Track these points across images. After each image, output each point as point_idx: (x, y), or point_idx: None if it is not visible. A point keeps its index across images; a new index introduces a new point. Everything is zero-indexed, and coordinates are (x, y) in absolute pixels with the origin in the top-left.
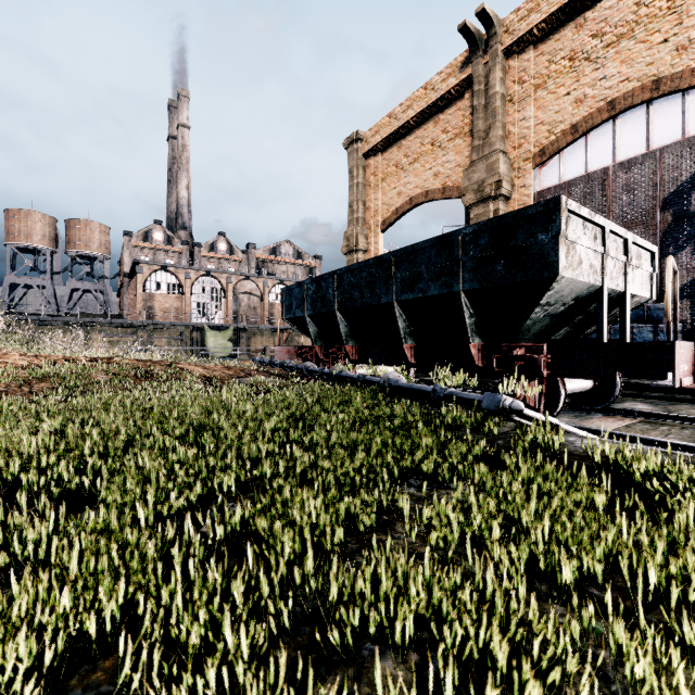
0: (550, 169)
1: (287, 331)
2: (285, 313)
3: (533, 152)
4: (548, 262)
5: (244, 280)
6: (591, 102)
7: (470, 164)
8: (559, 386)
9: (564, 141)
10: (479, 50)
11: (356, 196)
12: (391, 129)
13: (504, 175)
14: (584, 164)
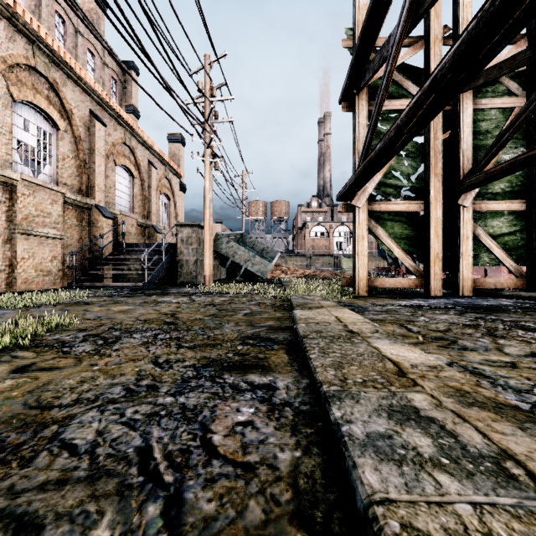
0: None
1: None
2: (379, 253)
3: None
4: None
5: None
6: None
7: None
8: None
9: None
10: None
11: None
12: None
13: None
14: None
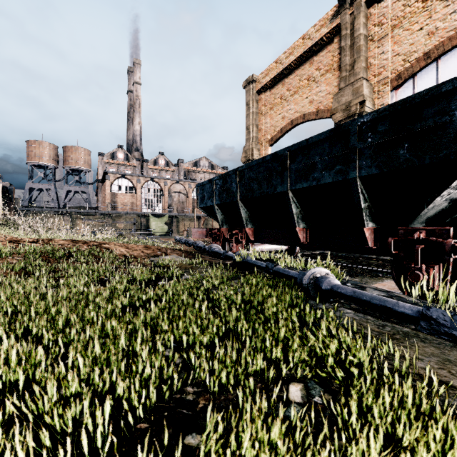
0: (404, 90)
1: (204, 218)
2: (199, 203)
3: (390, 78)
4: None
5: (176, 184)
6: (442, 33)
7: (339, 90)
8: None
9: (417, 66)
10: (346, 3)
11: (252, 121)
12: (277, 71)
13: (367, 96)
14: (435, 83)
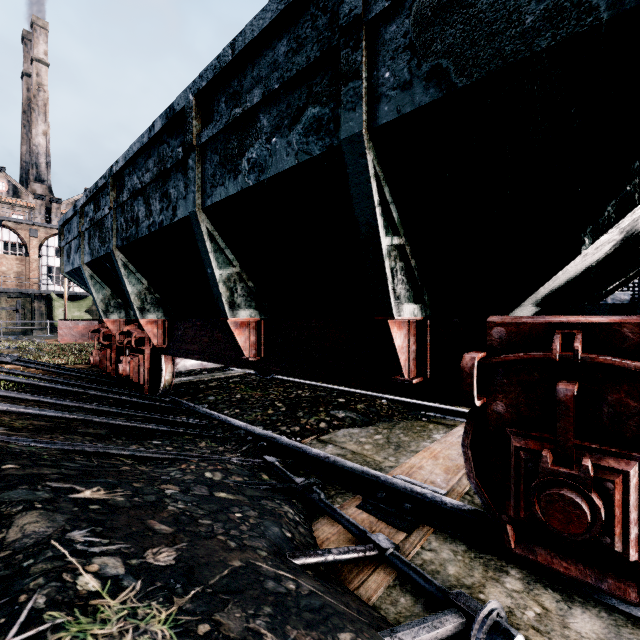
0: None
1: None
2: (64, 263)
3: None
4: None
5: None
6: None
7: None
8: None
9: None
10: None
11: None
12: None
13: None
14: None
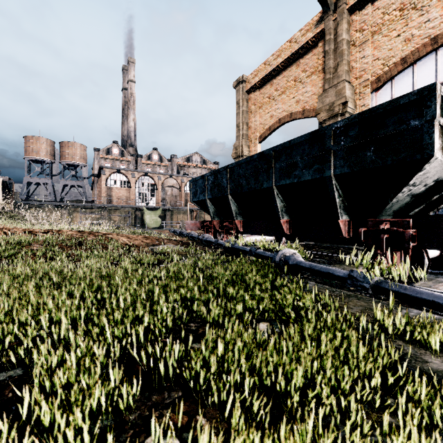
0: (384, 92)
1: (196, 211)
2: (192, 197)
3: (371, 80)
4: (421, 145)
5: (169, 178)
6: (417, 40)
7: (323, 92)
8: (424, 256)
9: (395, 70)
10: (330, 10)
11: (242, 119)
12: (266, 72)
13: (349, 97)
14: (412, 86)
